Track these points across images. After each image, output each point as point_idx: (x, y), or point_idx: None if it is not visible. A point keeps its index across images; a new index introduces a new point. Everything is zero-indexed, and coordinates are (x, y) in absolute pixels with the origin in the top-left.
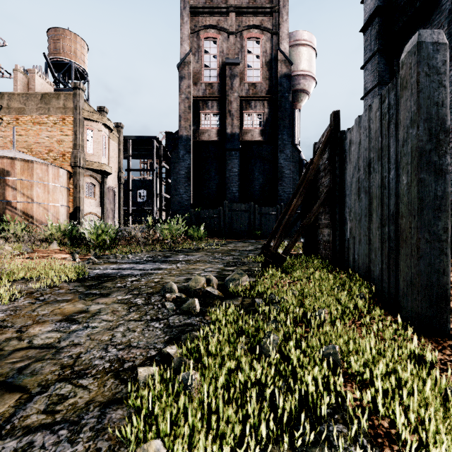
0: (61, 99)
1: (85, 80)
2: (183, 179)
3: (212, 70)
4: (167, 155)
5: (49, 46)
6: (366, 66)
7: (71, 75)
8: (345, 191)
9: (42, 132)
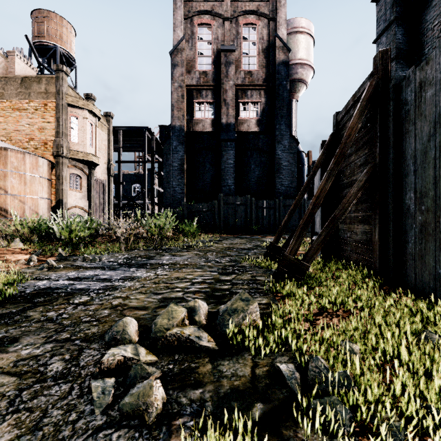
0: (43, 84)
1: (72, 66)
2: (176, 172)
3: (206, 57)
4: (160, 147)
5: (32, 29)
6: (379, 40)
7: (56, 60)
8: (405, 166)
9: (22, 119)
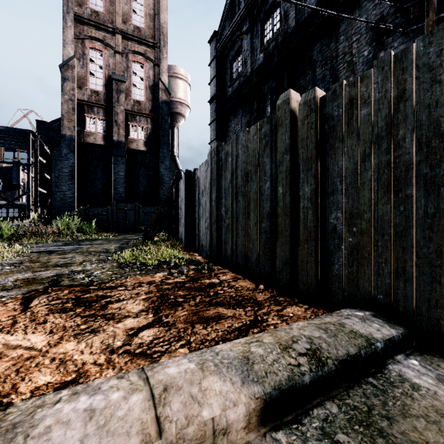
0: None
1: None
2: (66, 177)
3: (98, 79)
4: (43, 149)
5: None
6: (211, 125)
7: None
8: (179, 207)
9: None
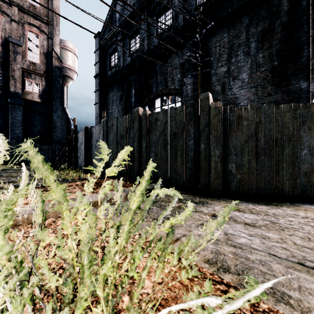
0: None
1: None
2: None
3: None
4: None
5: None
6: (96, 92)
7: None
8: (78, 148)
9: None
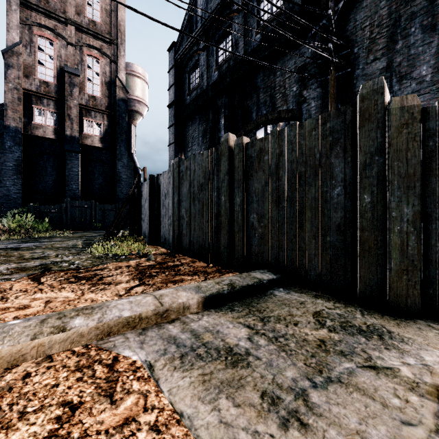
0: None
1: None
2: (10, 171)
3: (48, 69)
4: None
5: None
6: (170, 128)
7: None
8: (142, 207)
9: None
